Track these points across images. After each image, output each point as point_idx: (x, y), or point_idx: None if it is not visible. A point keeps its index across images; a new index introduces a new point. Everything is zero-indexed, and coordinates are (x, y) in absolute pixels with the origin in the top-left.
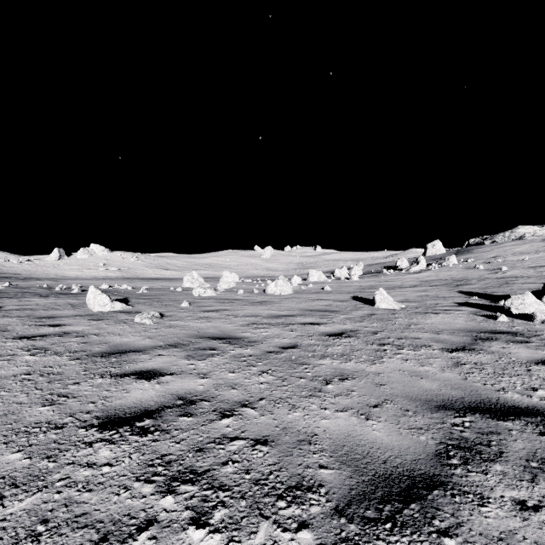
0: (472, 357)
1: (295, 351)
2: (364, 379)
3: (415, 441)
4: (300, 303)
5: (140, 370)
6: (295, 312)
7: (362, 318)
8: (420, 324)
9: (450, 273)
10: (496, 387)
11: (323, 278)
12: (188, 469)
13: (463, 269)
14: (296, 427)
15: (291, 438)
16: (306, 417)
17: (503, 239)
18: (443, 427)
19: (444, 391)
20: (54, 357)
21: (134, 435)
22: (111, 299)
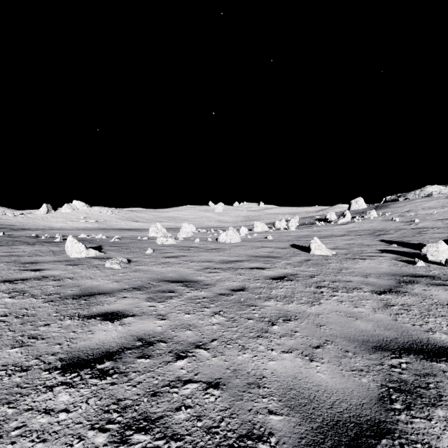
0: (398, 298)
1: (243, 293)
2: (305, 320)
3: (357, 384)
4: (247, 250)
5: (105, 311)
6: (242, 258)
7: (300, 263)
8: (350, 269)
9: (371, 225)
10: (425, 328)
11: (265, 228)
12: (142, 416)
13: (382, 221)
14: (246, 369)
15: (241, 381)
16: (255, 359)
17: (414, 196)
18: (382, 369)
19: (379, 331)
20: (30, 299)
21: (93, 378)
22: (88, 246)
